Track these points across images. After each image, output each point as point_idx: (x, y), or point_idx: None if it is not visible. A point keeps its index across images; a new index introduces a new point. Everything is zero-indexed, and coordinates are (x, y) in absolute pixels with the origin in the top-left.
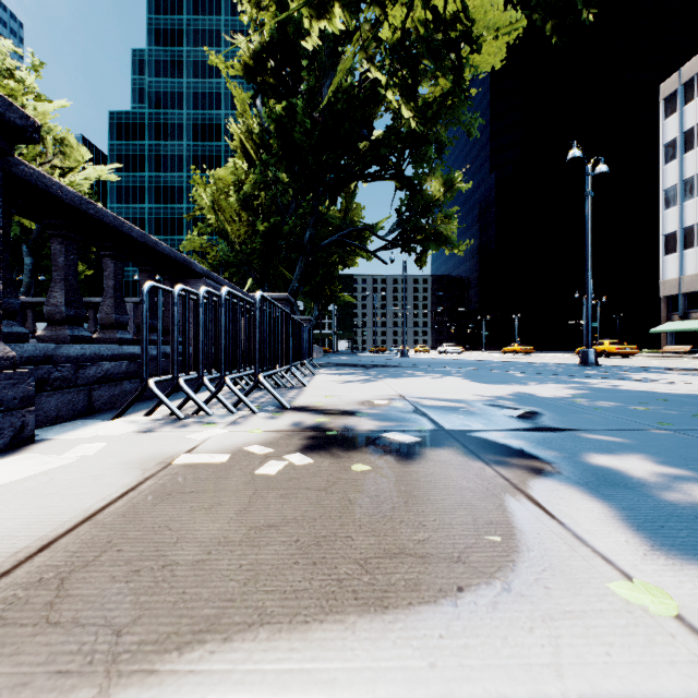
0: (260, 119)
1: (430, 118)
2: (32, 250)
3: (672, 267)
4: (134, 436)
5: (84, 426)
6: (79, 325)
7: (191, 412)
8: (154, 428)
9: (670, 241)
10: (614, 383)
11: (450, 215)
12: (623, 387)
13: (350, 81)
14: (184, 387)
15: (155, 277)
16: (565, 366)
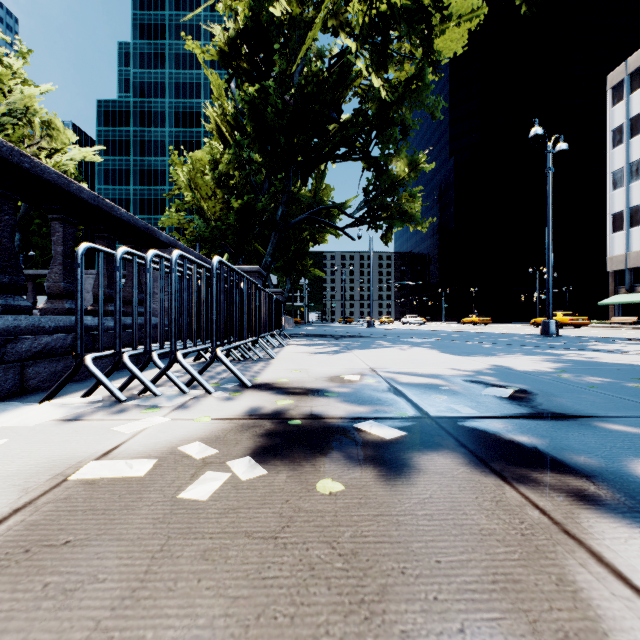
0: (234, 102)
1: (395, 101)
2: (23, 227)
3: (619, 244)
4: (51, 428)
5: (1, 412)
6: (15, 294)
7: (138, 392)
8: (84, 414)
9: (617, 220)
10: (587, 354)
11: (415, 194)
12: (600, 359)
13: (320, 65)
14: (128, 364)
15: (114, 245)
16: (527, 337)
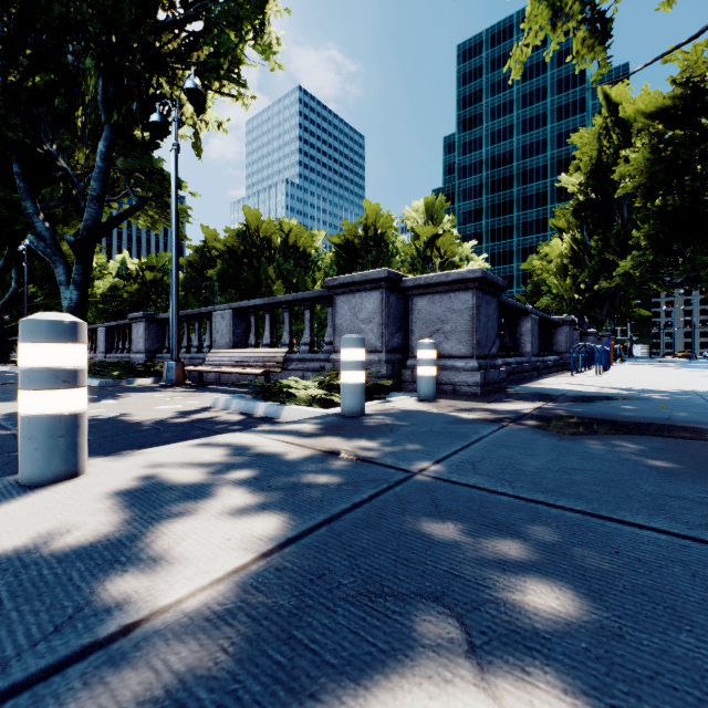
0: (582, 234)
1: None
2: None
3: None
4: None
5: None
6: None
7: None
8: None
9: None
10: None
11: None
12: None
13: (642, 214)
14: None
15: None
16: None
